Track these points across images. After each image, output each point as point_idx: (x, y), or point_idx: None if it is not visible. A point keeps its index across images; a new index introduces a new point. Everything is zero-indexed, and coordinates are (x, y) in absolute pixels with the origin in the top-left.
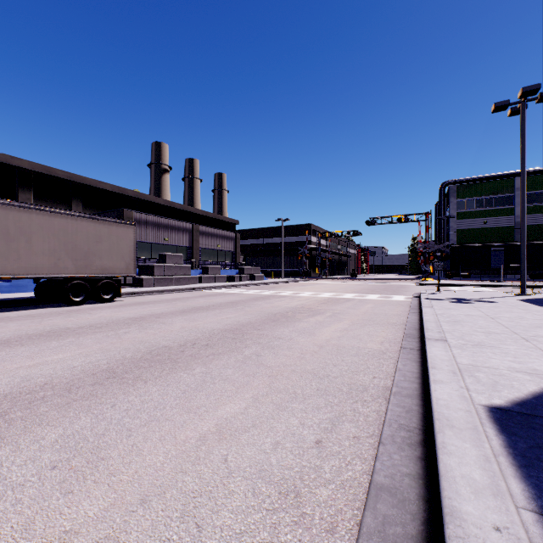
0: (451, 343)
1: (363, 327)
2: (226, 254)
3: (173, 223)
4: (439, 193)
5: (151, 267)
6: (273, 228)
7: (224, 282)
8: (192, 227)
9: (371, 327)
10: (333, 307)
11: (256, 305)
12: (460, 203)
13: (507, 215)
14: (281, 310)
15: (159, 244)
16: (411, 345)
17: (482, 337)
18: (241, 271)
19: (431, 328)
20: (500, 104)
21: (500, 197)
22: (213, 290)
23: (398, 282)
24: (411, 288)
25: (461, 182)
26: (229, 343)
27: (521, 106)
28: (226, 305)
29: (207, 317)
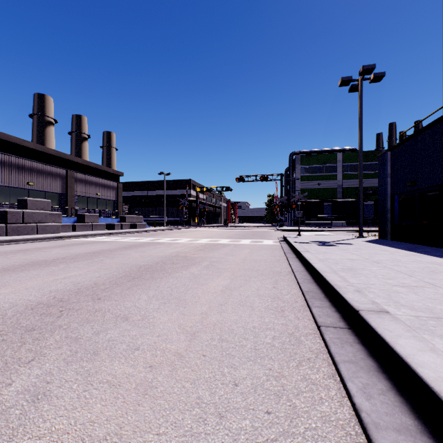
0: (400, 316)
1: (248, 281)
2: (107, 202)
3: (41, 167)
4: (289, 161)
5: (3, 213)
6: (157, 182)
7: (103, 230)
8: (65, 173)
9: (258, 282)
10: (211, 254)
11: (122, 255)
12: (303, 169)
13: (333, 179)
14: (150, 261)
15: (22, 189)
16: (329, 317)
17: (414, 296)
18: (123, 220)
19: (342, 284)
20: (345, 79)
21: (328, 166)
22: (84, 238)
23: (261, 229)
24: (273, 233)
25: (304, 153)
26: (4, 347)
27: (360, 83)
28: (83, 256)
29: (31, 279)
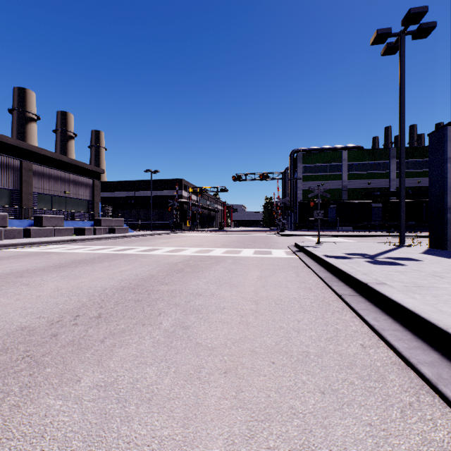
0: None
1: None
2: (80, 202)
3: None
4: (290, 159)
5: None
6: (145, 181)
7: (70, 235)
8: (19, 165)
9: None
10: (192, 283)
11: (20, 289)
12: (305, 168)
13: (337, 179)
14: (49, 312)
15: None
16: None
17: None
18: (97, 223)
19: None
20: (382, 32)
21: (332, 165)
22: (27, 248)
23: (260, 234)
24: (277, 239)
25: (306, 151)
26: None
27: (401, 38)
28: None
29: None
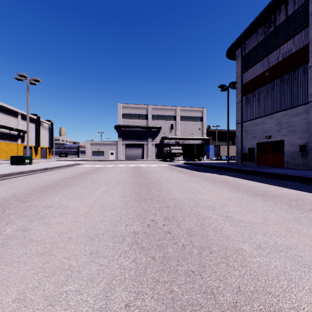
0: None
1: None
2: None
3: None
4: None
5: None
6: None
7: None
8: None
9: None
10: None
11: None
12: None
13: None
14: None
15: None
16: None
17: None
18: None
19: None
20: None
21: None
22: None
23: None
24: None
25: None
26: None
27: None
28: None
29: None
